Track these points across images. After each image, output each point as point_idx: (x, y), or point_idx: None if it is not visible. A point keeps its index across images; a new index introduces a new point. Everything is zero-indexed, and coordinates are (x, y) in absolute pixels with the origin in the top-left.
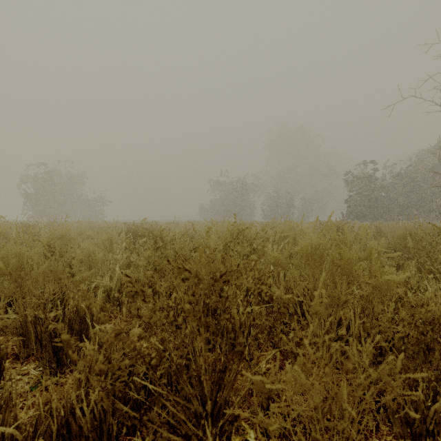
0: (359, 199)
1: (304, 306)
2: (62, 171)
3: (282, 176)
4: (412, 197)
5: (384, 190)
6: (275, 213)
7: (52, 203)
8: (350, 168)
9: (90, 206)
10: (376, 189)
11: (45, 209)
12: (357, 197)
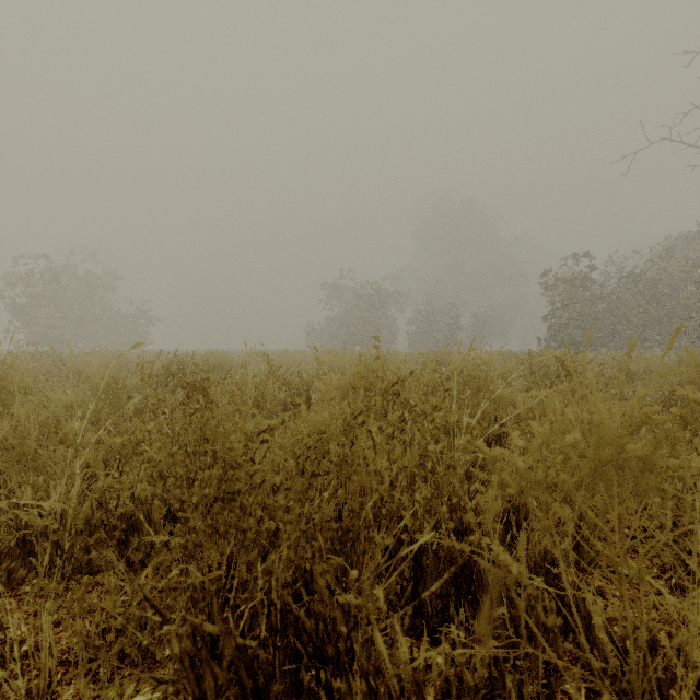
0: (566, 315)
1: (597, 617)
2: (81, 269)
3: (439, 279)
4: (651, 312)
5: (607, 301)
6: (429, 338)
7: (58, 321)
8: (546, 267)
9: (125, 326)
10: (593, 299)
11: (47, 330)
12: (563, 312)
